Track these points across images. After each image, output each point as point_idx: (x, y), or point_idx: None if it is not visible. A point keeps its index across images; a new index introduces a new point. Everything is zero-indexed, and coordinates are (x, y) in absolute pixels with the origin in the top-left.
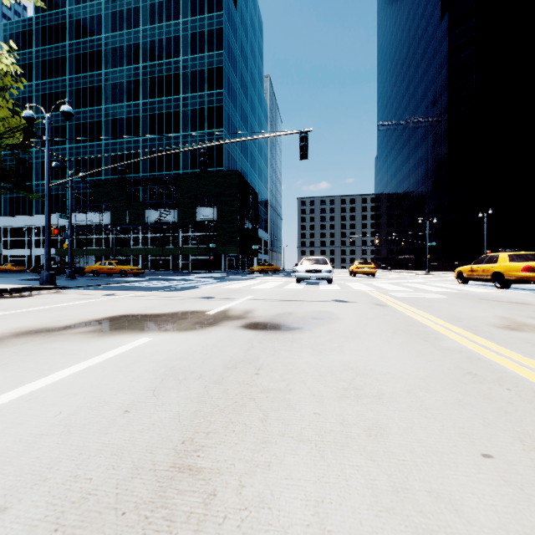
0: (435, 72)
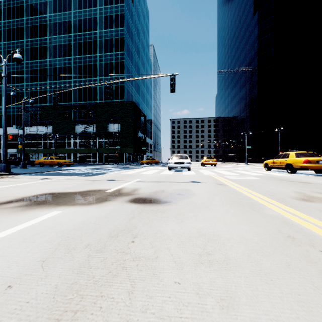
0: (251, 46)
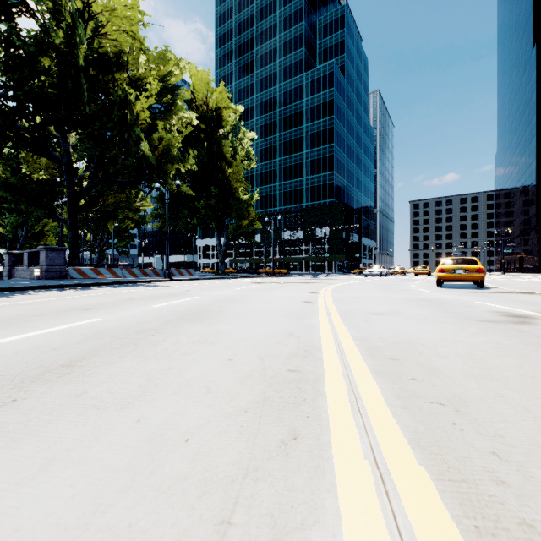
0: (530, 92)
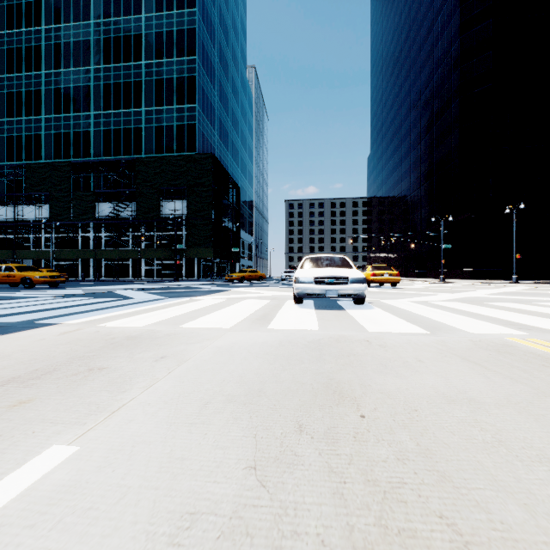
0: (443, 51)
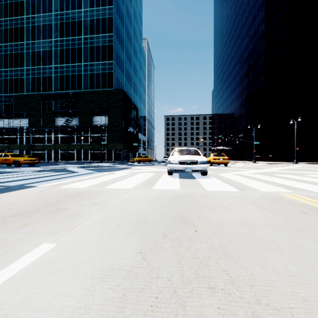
0: (255, 30)
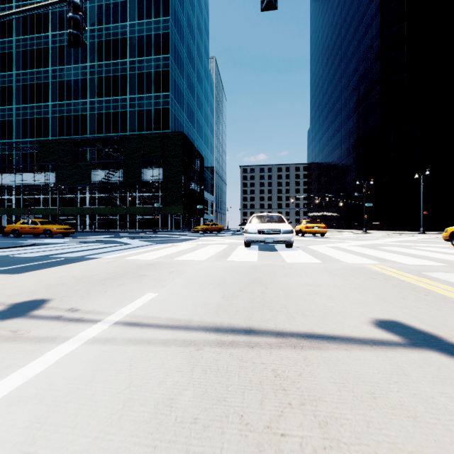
0: (367, 47)
